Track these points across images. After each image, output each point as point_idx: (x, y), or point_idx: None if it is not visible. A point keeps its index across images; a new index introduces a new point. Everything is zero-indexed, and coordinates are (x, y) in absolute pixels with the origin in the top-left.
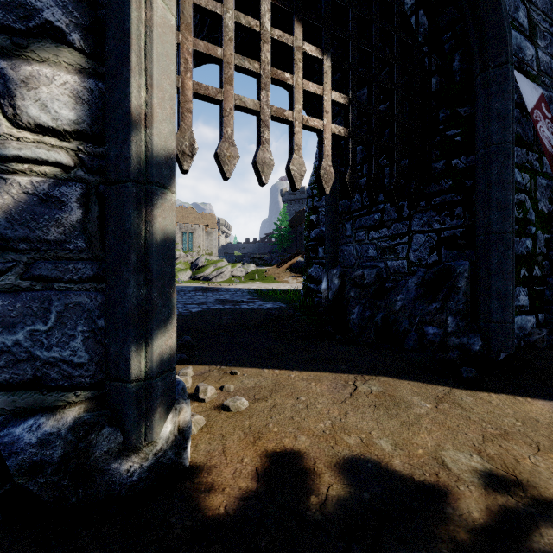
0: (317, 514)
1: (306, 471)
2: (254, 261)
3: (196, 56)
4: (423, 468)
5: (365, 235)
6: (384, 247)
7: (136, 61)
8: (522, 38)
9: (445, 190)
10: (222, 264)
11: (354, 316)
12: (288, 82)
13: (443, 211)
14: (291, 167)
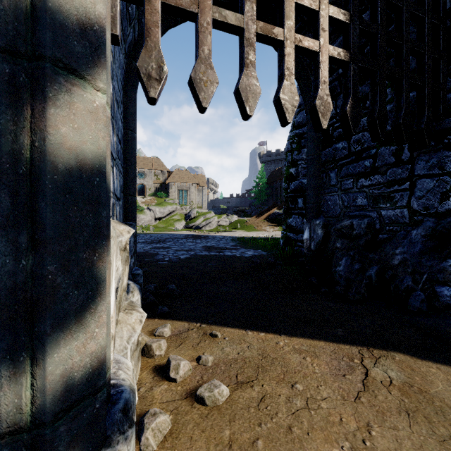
0: None
1: None
2: (236, 213)
3: None
4: None
5: (352, 183)
6: (376, 195)
7: None
8: None
9: None
10: (210, 216)
11: (340, 268)
12: None
13: None
14: (281, 95)
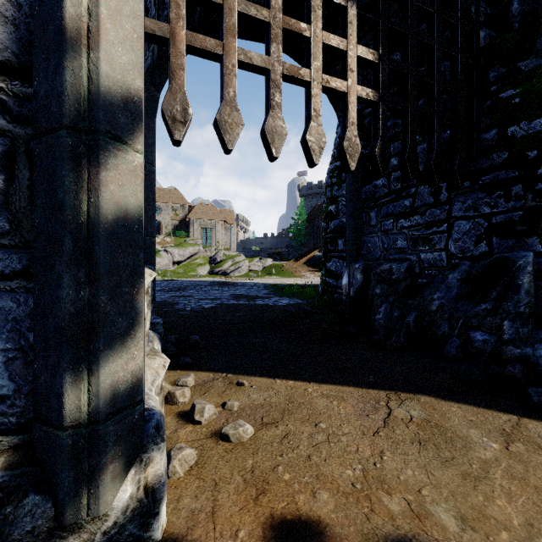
0: None
1: None
2: (271, 255)
3: (191, 2)
4: None
5: (392, 224)
6: (416, 237)
7: None
8: None
9: (497, 165)
10: (240, 259)
11: (380, 316)
12: (304, 33)
13: (495, 191)
14: (308, 137)
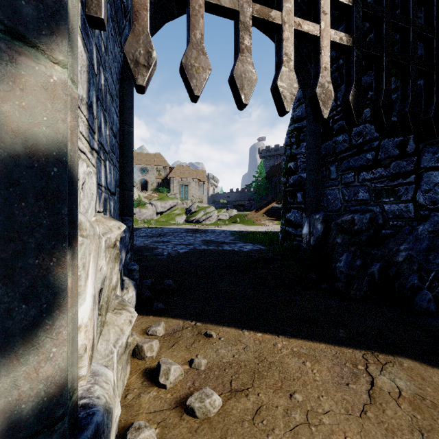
0: None
1: None
2: (236, 207)
3: None
4: None
5: (353, 177)
6: (379, 189)
7: None
8: None
9: None
10: (210, 210)
11: (341, 264)
12: None
13: None
14: (279, 83)
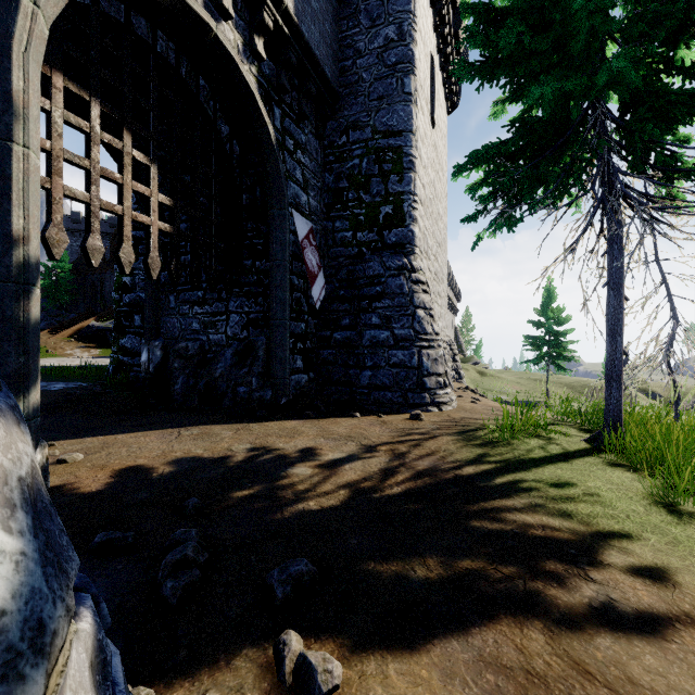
0: (159, 477)
1: (148, 469)
2: None
3: None
4: (220, 453)
5: (189, 309)
6: (207, 322)
7: (17, 198)
8: (299, 189)
9: (252, 283)
10: None
11: (179, 386)
12: (118, 181)
13: (251, 298)
14: (121, 254)
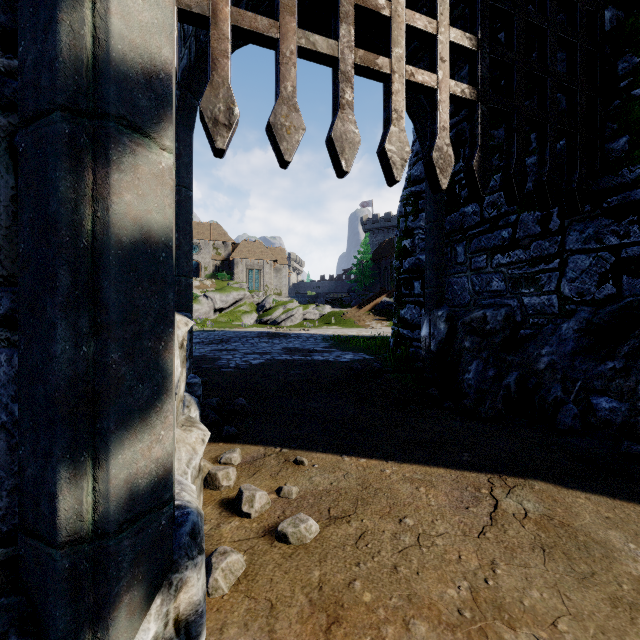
0: None
1: None
2: (330, 302)
3: None
4: None
5: (486, 261)
6: (517, 277)
7: None
8: None
9: (629, 183)
10: (292, 306)
11: (470, 375)
12: (382, 12)
13: (626, 216)
14: (387, 146)
